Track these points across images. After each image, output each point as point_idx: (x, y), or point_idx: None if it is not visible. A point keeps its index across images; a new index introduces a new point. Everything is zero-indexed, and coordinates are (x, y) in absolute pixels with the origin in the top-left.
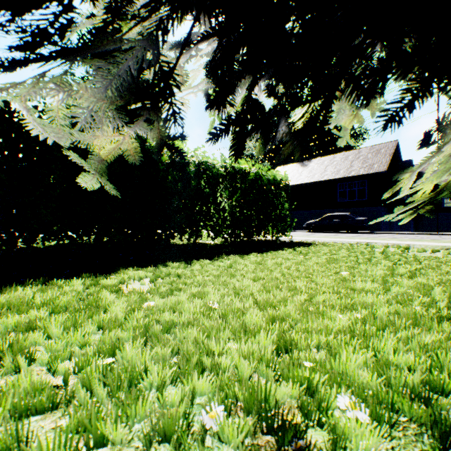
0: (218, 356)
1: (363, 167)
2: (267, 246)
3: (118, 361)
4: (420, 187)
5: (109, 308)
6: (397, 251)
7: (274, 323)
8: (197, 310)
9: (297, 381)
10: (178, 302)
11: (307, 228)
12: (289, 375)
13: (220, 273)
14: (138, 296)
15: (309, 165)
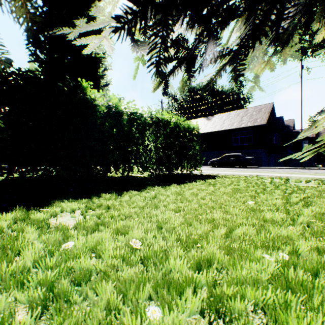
0: None
1: (250, 121)
2: (184, 179)
3: None
4: None
5: (23, 251)
6: (281, 182)
7: (201, 272)
8: (117, 253)
9: None
10: (100, 241)
11: (211, 164)
12: None
13: (146, 204)
14: (60, 233)
15: (212, 119)
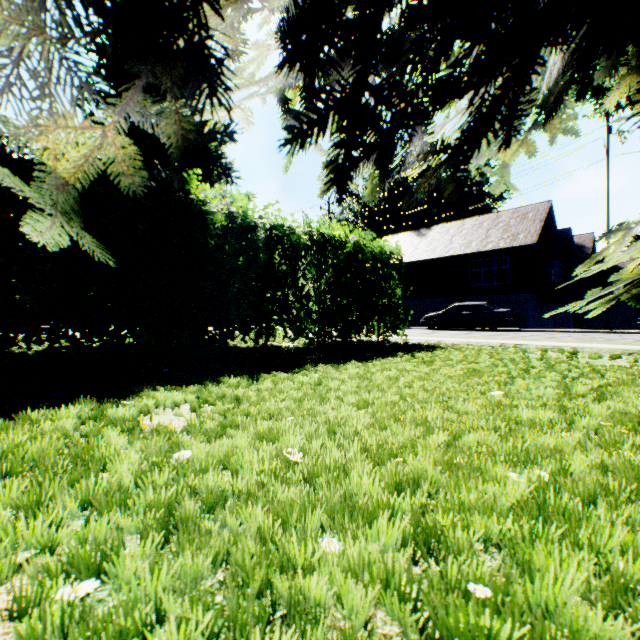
0: (302, 573)
1: (503, 238)
2: (372, 351)
3: (93, 602)
4: (633, 256)
5: (111, 463)
6: (562, 358)
7: (402, 494)
8: (265, 467)
9: (466, 636)
10: (233, 450)
11: (426, 324)
12: (448, 622)
13: (304, 394)
14: (165, 439)
15: (427, 235)
